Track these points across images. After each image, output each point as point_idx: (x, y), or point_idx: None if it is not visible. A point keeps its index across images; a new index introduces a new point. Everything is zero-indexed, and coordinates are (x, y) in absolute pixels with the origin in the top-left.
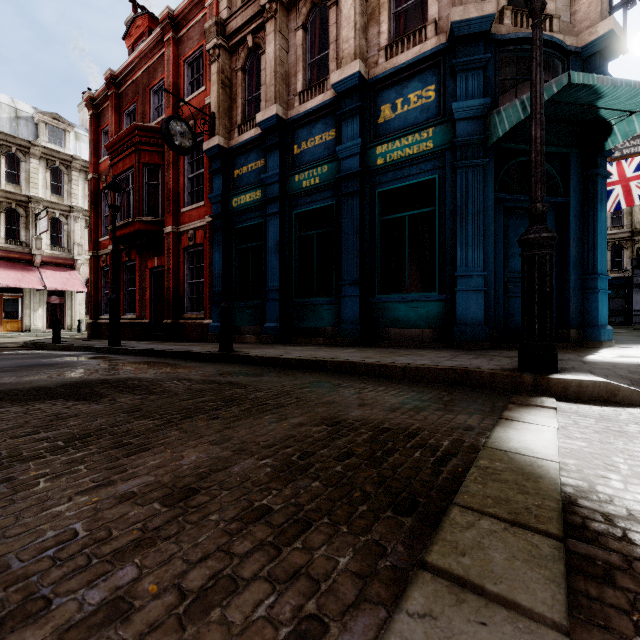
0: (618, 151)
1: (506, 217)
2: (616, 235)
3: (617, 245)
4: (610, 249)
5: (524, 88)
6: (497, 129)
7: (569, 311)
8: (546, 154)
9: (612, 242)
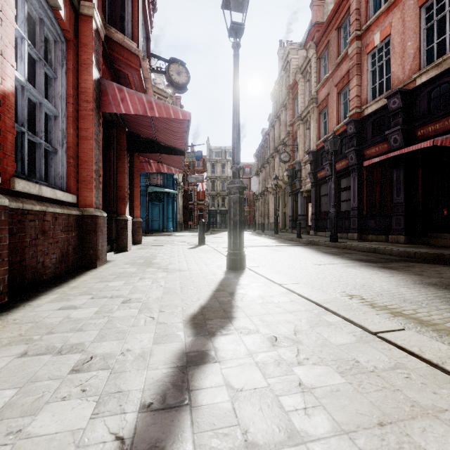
0: (190, 180)
1: (152, 205)
2: (213, 193)
3: (213, 197)
4: (211, 198)
5: (157, 175)
6: (148, 190)
7: (164, 225)
8: (160, 193)
9: (212, 196)
